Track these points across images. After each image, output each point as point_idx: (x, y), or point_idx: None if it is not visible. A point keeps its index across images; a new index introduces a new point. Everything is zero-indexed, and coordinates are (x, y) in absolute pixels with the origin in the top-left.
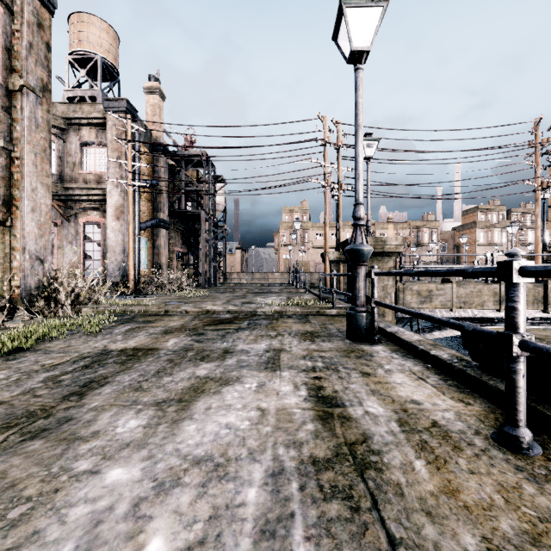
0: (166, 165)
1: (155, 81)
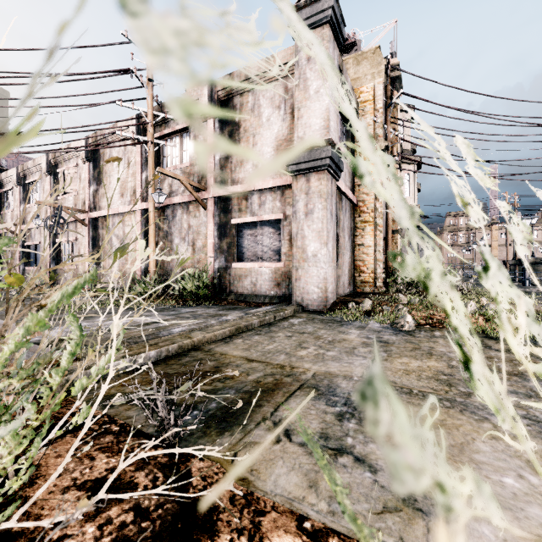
0: None
1: None
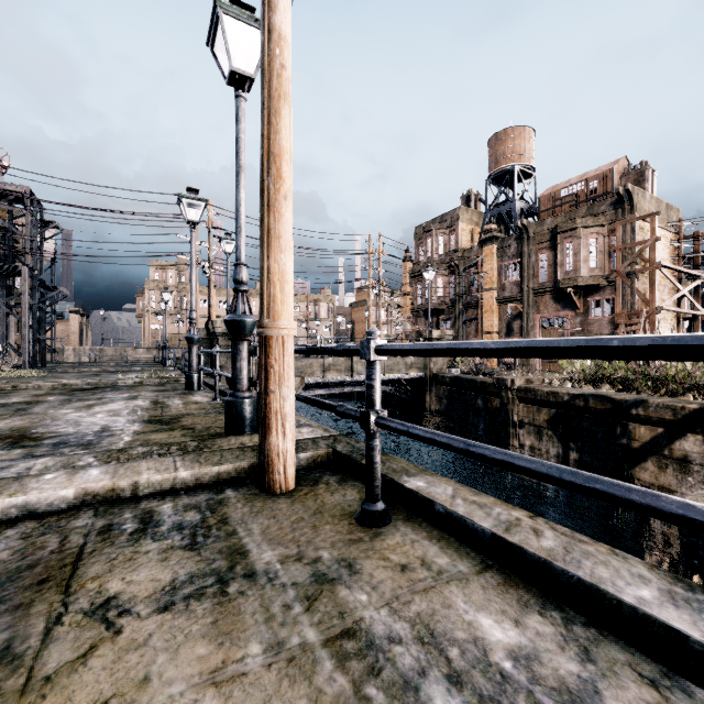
0: None
1: None
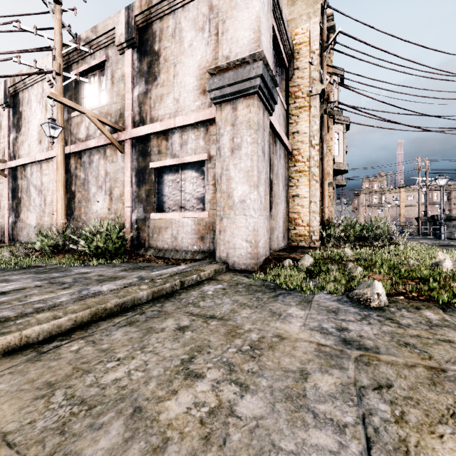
0: None
1: None
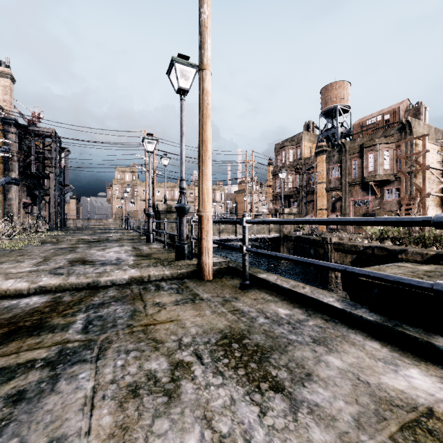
0: (17, 135)
1: (6, 67)
